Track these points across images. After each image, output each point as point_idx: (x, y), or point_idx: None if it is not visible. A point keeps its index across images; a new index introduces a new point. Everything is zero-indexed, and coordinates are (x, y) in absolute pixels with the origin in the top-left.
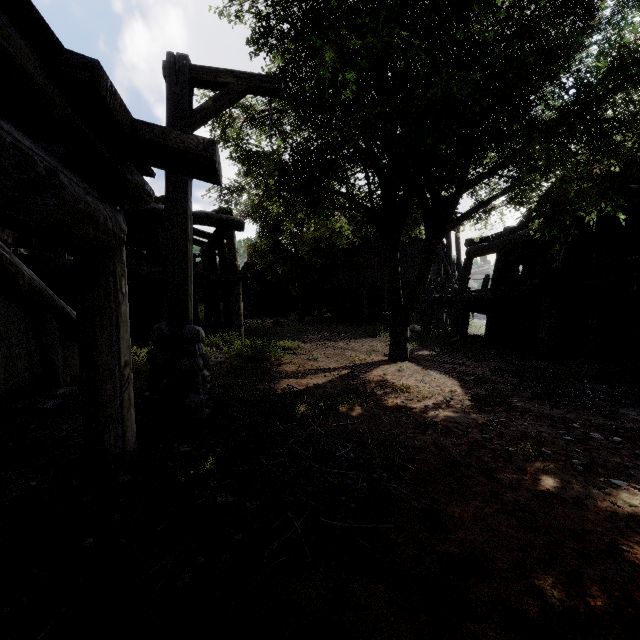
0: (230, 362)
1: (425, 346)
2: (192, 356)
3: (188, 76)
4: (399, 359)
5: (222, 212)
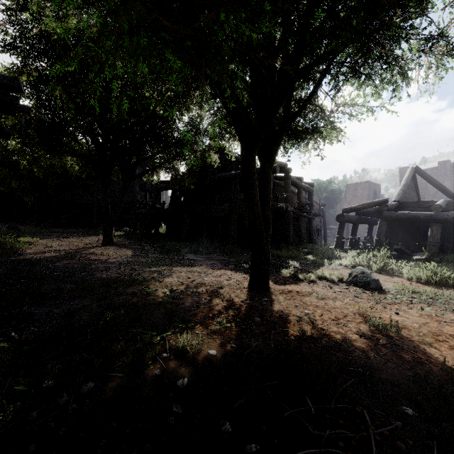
0: None
1: (129, 239)
2: None
3: None
4: (108, 244)
5: None
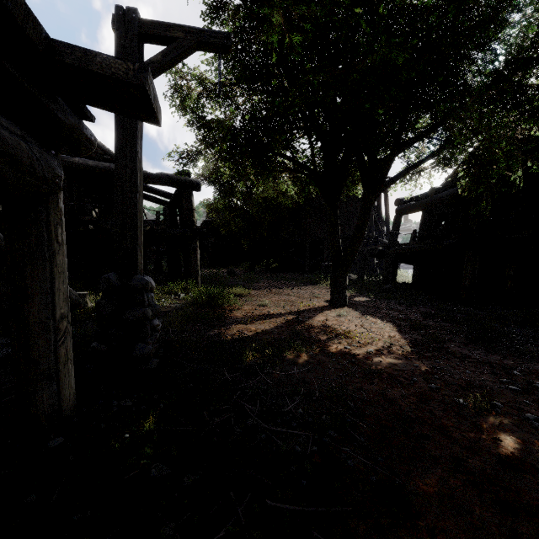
0: (185, 308)
1: (361, 293)
2: (140, 306)
3: (137, 29)
4: (339, 305)
5: (181, 174)
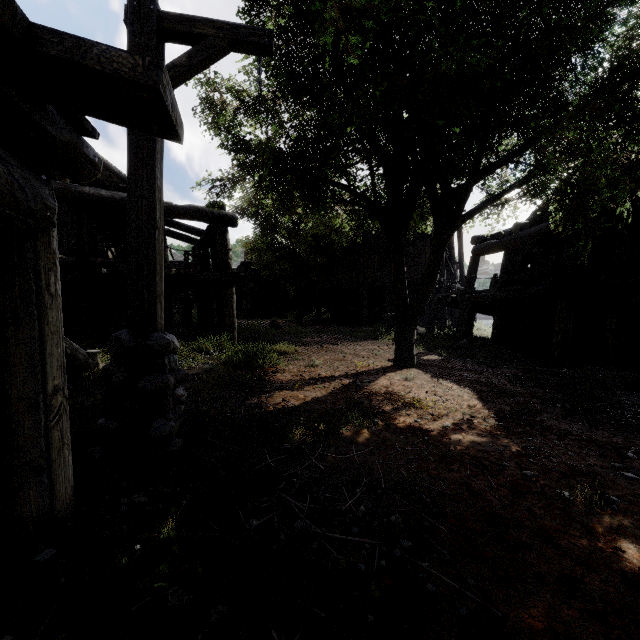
0: (218, 370)
1: (431, 350)
2: (160, 372)
3: (156, 24)
4: (405, 365)
5: (214, 207)
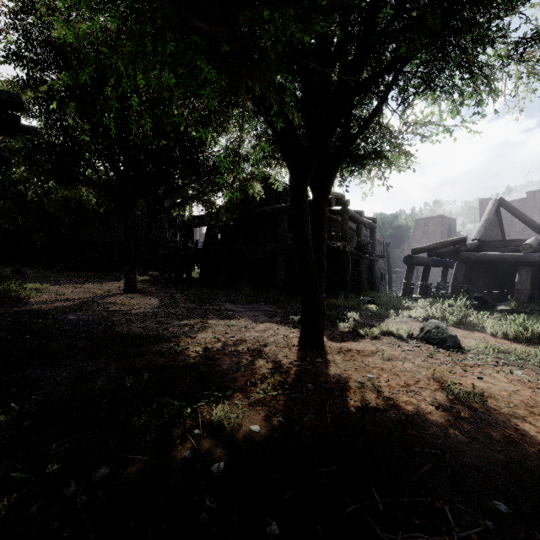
0: None
1: (155, 285)
2: None
3: None
4: (131, 292)
5: None
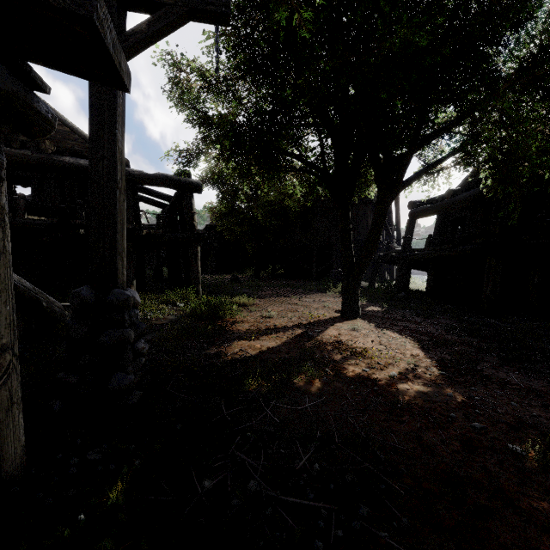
0: (183, 321)
1: (373, 302)
2: (119, 327)
3: None
4: (351, 316)
5: (181, 175)
